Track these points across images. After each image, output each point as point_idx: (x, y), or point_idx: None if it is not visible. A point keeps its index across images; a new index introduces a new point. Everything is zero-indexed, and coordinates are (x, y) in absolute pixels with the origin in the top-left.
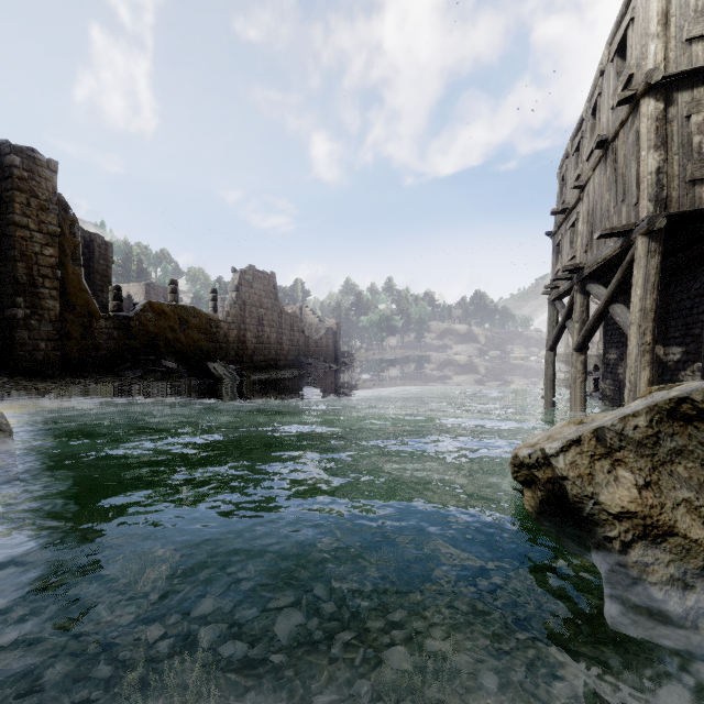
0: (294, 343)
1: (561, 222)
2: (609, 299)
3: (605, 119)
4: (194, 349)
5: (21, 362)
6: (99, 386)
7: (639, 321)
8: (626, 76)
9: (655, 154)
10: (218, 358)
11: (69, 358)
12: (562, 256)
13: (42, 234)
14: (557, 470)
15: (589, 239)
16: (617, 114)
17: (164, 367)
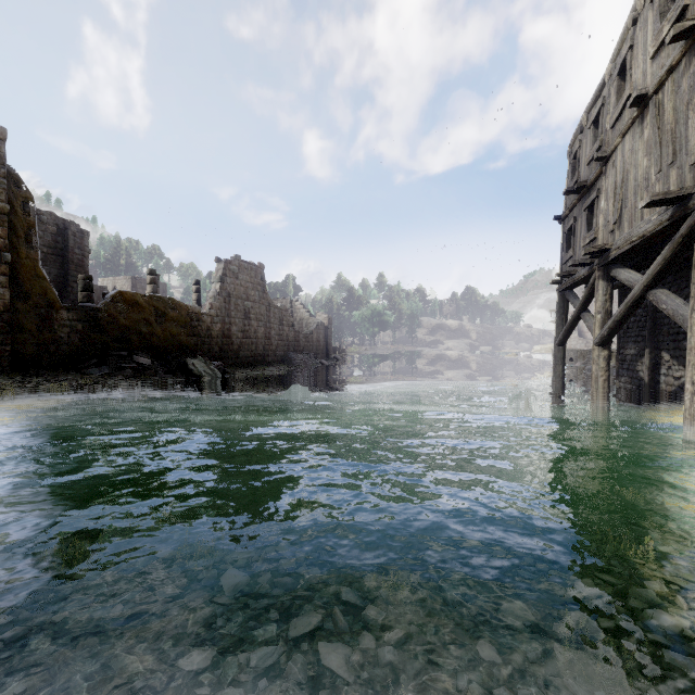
0: (283, 338)
1: (574, 204)
2: (650, 284)
3: (640, 73)
4: (172, 343)
5: None
6: (52, 386)
7: None
8: (678, 10)
9: None
10: (199, 353)
11: (22, 353)
12: (575, 241)
13: None
14: None
15: (617, 215)
16: (660, 63)
17: (136, 364)
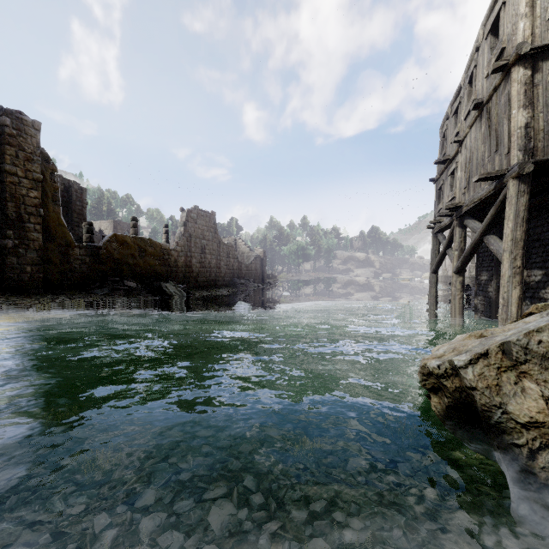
0: (229, 267)
1: (442, 171)
2: (484, 231)
3: (480, 86)
4: (150, 272)
5: (11, 282)
6: (73, 301)
7: (511, 249)
8: (499, 49)
9: (523, 112)
10: (169, 279)
11: (50, 279)
12: (443, 198)
13: (28, 180)
14: (466, 381)
15: (466, 183)
16: (491, 82)
17: (126, 286)
